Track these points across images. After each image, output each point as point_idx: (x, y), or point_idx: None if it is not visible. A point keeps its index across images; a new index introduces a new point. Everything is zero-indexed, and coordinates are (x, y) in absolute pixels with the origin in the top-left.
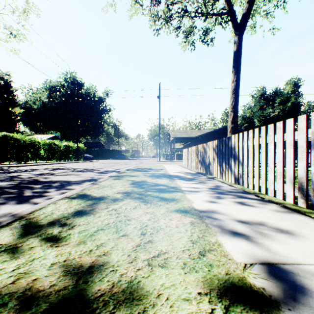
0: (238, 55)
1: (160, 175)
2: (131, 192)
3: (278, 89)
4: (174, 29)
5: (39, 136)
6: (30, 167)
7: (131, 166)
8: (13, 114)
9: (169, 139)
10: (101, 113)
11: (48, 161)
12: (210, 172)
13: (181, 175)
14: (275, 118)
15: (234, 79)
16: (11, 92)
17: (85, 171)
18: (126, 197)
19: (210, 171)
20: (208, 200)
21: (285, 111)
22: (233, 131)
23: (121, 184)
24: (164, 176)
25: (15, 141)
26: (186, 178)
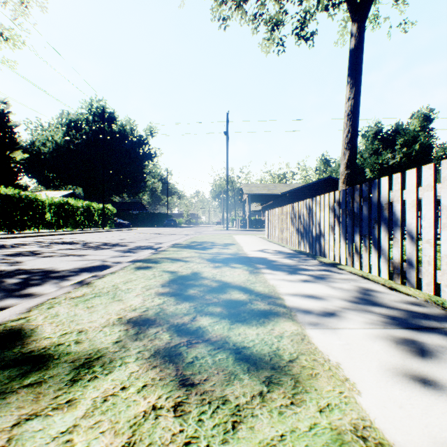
0: (358, 55)
1: (230, 259)
2: (154, 319)
3: (401, 125)
4: (252, 19)
5: (50, 193)
6: (18, 240)
7: (182, 238)
8: (13, 160)
9: (241, 197)
10: (142, 159)
11: (57, 229)
12: (323, 252)
13: (269, 259)
14: (396, 167)
15: (351, 95)
16: (9, 128)
17: (99, 249)
18: (129, 347)
19: (323, 250)
20: (398, 371)
21: (410, 157)
22: (349, 180)
23: (143, 285)
24: (237, 260)
25: (3, 198)
26: (281, 265)
